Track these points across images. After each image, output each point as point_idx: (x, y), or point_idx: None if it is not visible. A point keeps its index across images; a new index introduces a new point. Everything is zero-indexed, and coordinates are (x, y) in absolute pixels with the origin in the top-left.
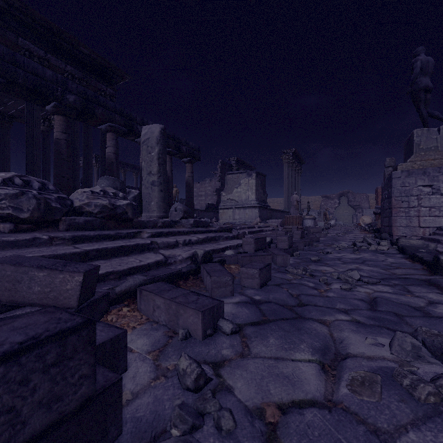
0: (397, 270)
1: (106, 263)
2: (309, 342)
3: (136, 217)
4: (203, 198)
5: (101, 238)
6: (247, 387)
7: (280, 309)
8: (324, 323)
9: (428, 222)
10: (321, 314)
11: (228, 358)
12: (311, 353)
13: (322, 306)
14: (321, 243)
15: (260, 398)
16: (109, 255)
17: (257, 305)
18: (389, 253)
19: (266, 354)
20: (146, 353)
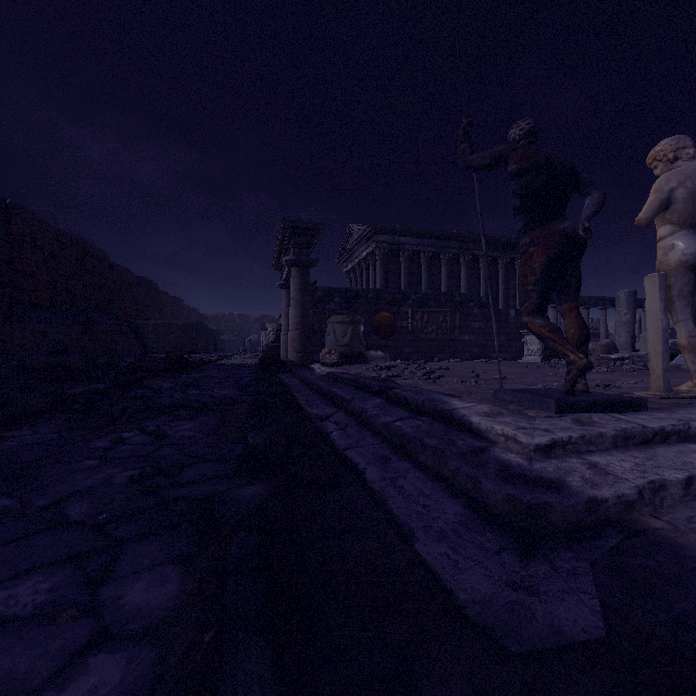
0: None
1: None
2: None
3: None
4: None
5: None
6: None
7: None
8: None
9: None
10: None
11: None
12: None
13: None
14: None
15: None
16: None
17: None
18: None
19: None
20: None
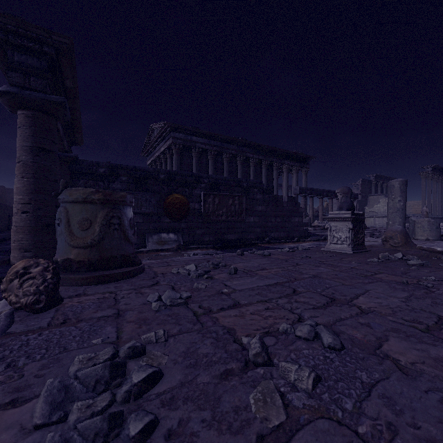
0: None
1: None
2: None
3: None
4: None
5: None
6: None
7: None
8: None
9: None
10: None
11: None
12: None
13: None
14: None
15: None
16: None
17: None
18: None
19: None
20: None
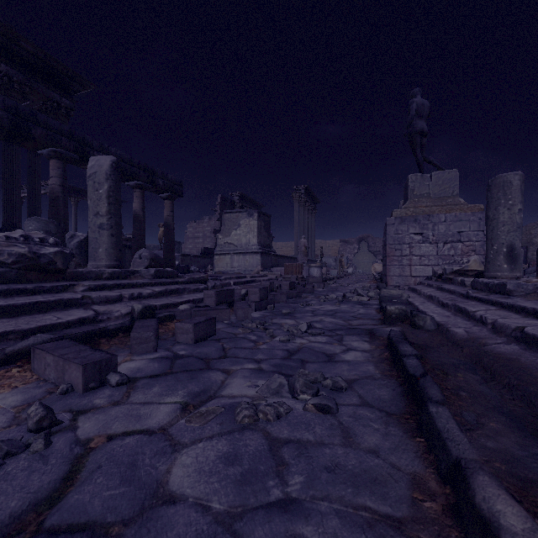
0: (356, 321)
1: (10, 322)
2: (192, 389)
3: (83, 266)
4: (201, 240)
5: (13, 293)
6: (94, 426)
7: (195, 362)
8: (229, 372)
9: (419, 271)
10: (232, 364)
11: (100, 406)
12: (184, 396)
13: (241, 358)
14: (313, 295)
15: (98, 432)
16: (18, 313)
17: (175, 360)
18: (369, 304)
19: (139, 401)
20: (12, 407)
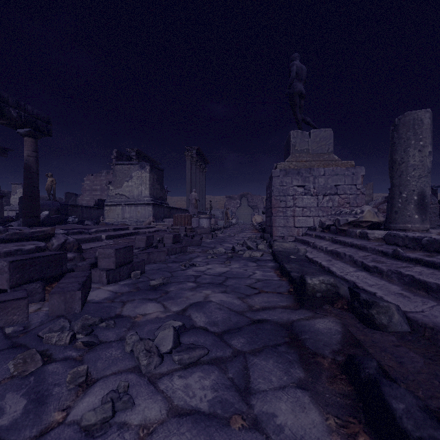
0: (257, 299)
1: None
2: None
3: None
4: (99, 193)
5: None
6: None
7: None
8: None
9: (302, 222)
10: None
11: None
12: None
13: None
14: (200, 248)
15: None
16: None
17: None
18: (262, 260)
19: None
20: None
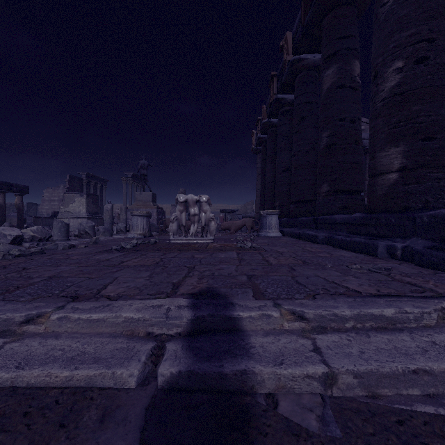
0: None
1: None
2: None
3: None
4: (57, 203)
5: None
6: None
7: None
8: None
9: None
10: None
11: None
12: None
13: None
14: None
15: None
16: None
17: None
18: None
19: None
20: None
